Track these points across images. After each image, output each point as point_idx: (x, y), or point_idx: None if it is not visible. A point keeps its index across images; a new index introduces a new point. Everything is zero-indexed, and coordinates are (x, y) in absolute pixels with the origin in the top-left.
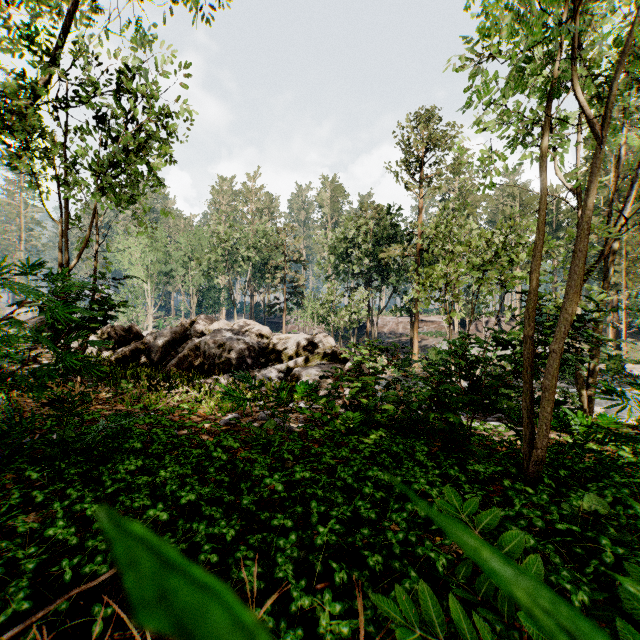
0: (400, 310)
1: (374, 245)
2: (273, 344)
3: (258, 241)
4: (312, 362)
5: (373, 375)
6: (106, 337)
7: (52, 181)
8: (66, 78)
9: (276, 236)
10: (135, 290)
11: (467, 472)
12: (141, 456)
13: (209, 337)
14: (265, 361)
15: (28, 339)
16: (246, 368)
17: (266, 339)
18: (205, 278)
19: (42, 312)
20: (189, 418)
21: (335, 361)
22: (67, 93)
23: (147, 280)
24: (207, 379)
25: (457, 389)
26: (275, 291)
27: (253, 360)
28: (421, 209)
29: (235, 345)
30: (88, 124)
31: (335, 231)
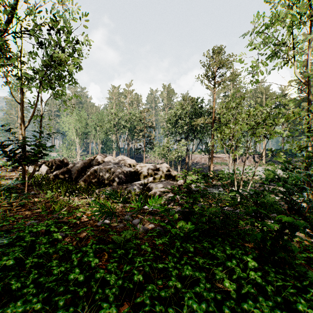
0: (203, 151)
1: (190, 118)
2: (137, 169)
3: (131, 117)
4: (158, 180)
5: (198, 192)
6: (51, 165)
7: (11, 77)
8: (18, 18)
9: (140, 114)
10: (71, 141)
11: (311, 303)
12: (12, 272)
13: (102, 165)
14: (132, 178)
15: (9, 166)
16: (122, 182)
17: (133, 166)
18: (105, 135)
19: (4, 151)
20: (79, 219)
21: (171, 179)
22: (20, 28)
23: (77, 136)
24: (98, 190)
25: (277, 211)
26: (139, 142)
27: (126, 178)
28: (214, 99)
29: (116, 170)
30: (33, 47)
31: (170, 111)
